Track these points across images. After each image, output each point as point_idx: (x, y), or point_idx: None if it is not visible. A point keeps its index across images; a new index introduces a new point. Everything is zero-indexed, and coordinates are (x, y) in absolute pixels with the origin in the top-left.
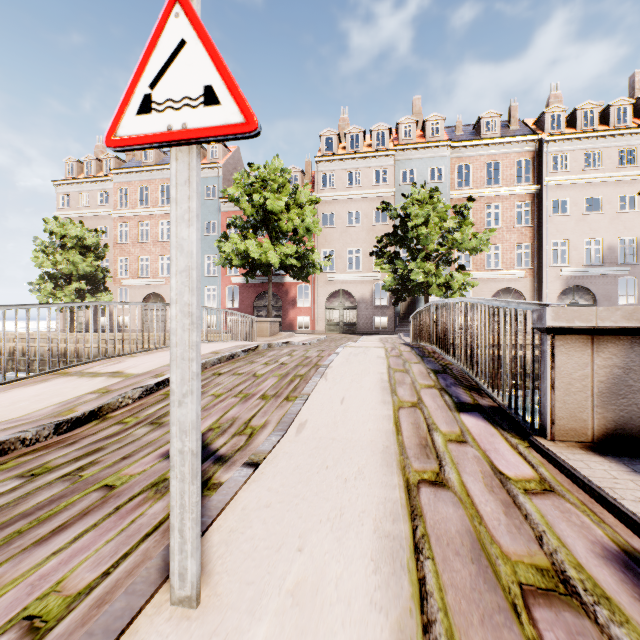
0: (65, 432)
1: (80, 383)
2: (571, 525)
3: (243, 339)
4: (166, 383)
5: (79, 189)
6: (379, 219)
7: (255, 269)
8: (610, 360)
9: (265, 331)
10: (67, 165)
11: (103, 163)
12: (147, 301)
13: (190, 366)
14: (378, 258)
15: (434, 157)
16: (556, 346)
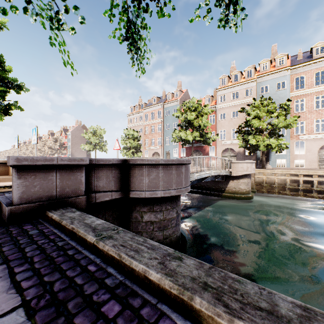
0: None
1: None
2: None
3: None
4: None
5: (134, 116)
6: None
7: (185, 142)
8: None
9: None
10: (130, 108)
11: (140, 106)
12: (154, 155)
13: None
14: (239, 133)
15: (279, 77)
16: None
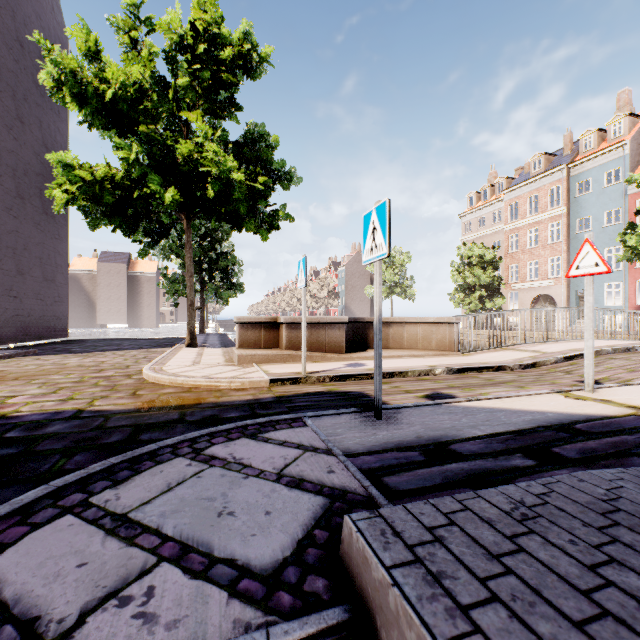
0: (521, 369)
1: (517, 353)
2: None
3: None
4: (569, 358)
5: (477, 215)
6: None
7: None
8: None
9: None
10: (468, 199)
11: (495, 187)
12: (535, 302)
13: (590, 332)
14: None
15: None
16: None
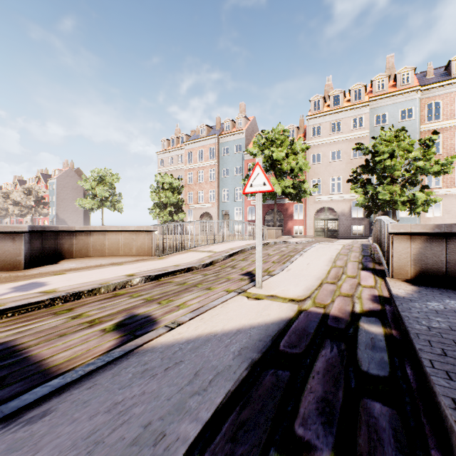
0: (204, 267)
1: (199, 254)
2: (369, 292)
3: None
4: (231, 255)
5: (168, 155)
6: (357, 152)
7: (266, 196)
8: (418, 246)
9: (272, 235)
10: (162, 143)
11: (179, 139)
12: (202, 217)
13: (260, 239)
14: (353, 184)
15: (404, 101)
16: (394, 240)
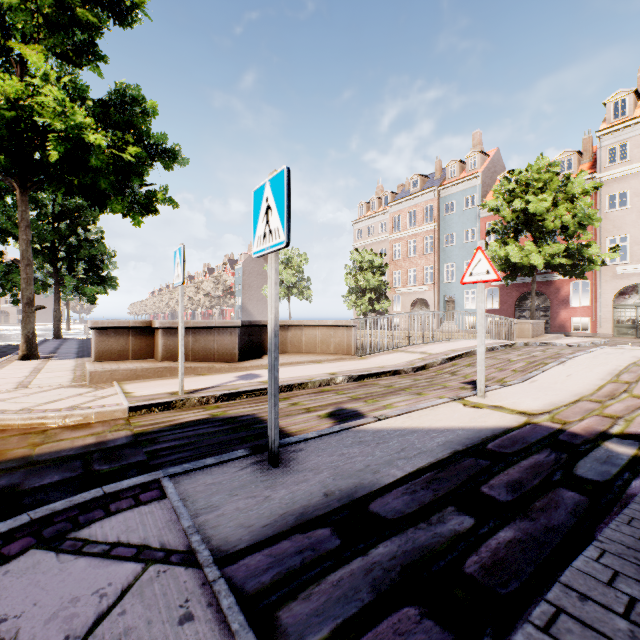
0: (414, 372)
1: (408, 355)
2: None
3: (502, 339)
4: (451, 359)
5: (367, 224)
6: None
7: (515, 272)
8: None
9: (526, 332)
10: (359, 208)
11: (382, 200)
12: (414, 305)
13: (482, 338)
14: None
15: None
16: None
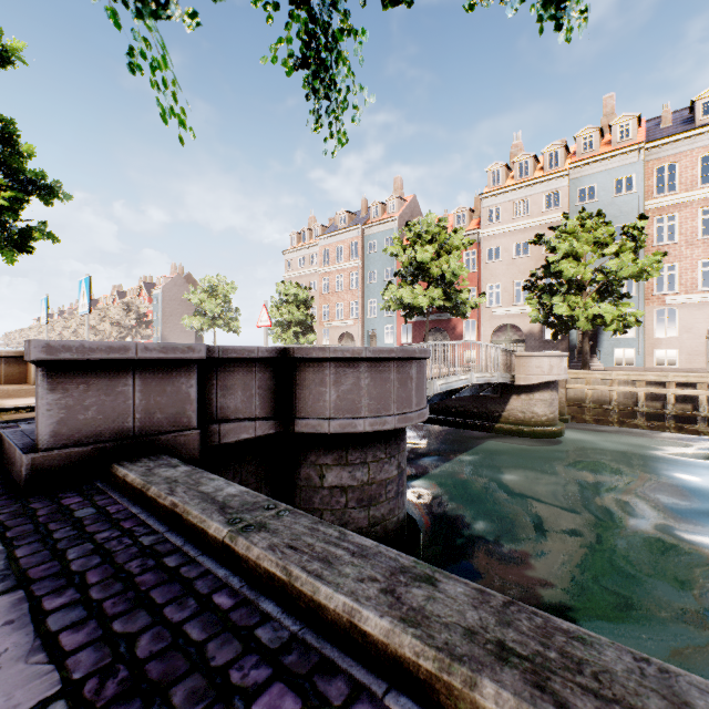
0: None
1: None
2: None
3: None
4: None
5: (298, 255)
6: None
7: (412, 311)
8: None
9: None
10: (291, 237)
11: (313, 232)
12: (342, 339)
13: None
14: (531, 292)
15: (621, 166)
16: None
